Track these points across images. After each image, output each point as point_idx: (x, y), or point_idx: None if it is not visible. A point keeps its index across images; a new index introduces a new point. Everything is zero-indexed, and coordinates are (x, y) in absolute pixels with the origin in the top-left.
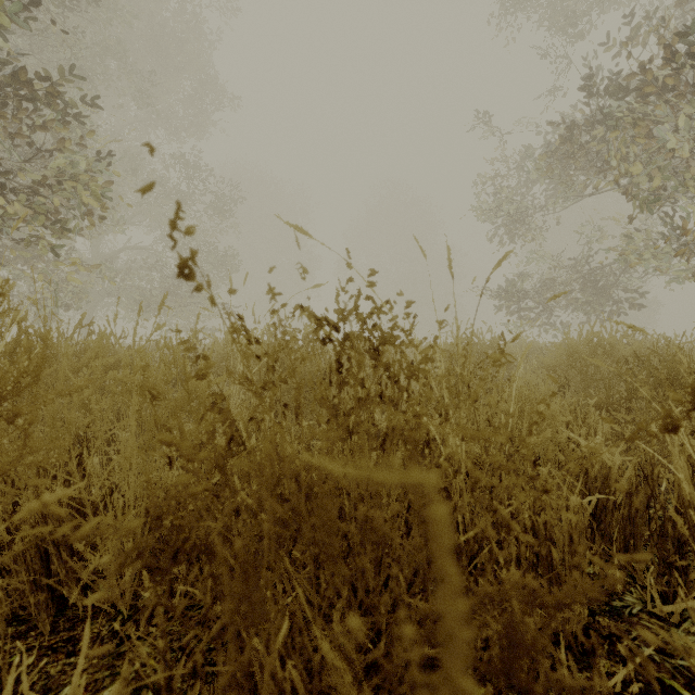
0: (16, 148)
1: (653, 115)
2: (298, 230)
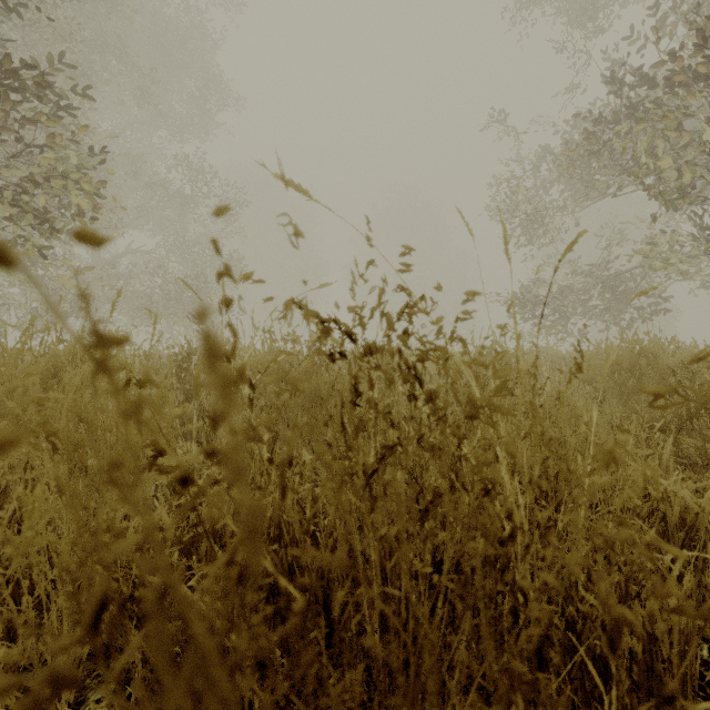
0: (2, 142)
1: (684, 107)
2: (292, 187)
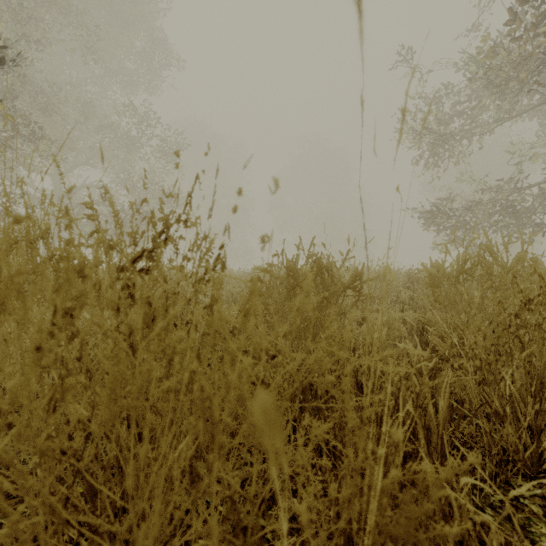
0: None
1: None
2: None
